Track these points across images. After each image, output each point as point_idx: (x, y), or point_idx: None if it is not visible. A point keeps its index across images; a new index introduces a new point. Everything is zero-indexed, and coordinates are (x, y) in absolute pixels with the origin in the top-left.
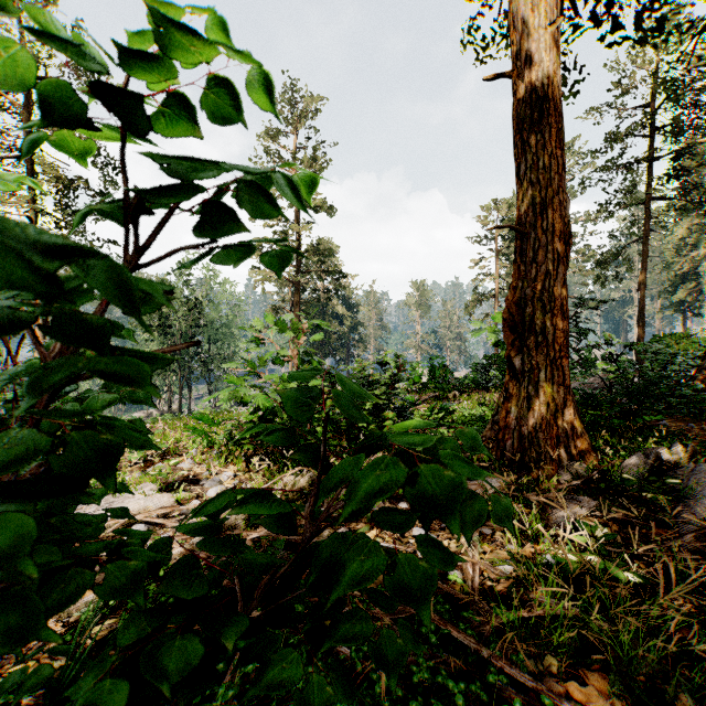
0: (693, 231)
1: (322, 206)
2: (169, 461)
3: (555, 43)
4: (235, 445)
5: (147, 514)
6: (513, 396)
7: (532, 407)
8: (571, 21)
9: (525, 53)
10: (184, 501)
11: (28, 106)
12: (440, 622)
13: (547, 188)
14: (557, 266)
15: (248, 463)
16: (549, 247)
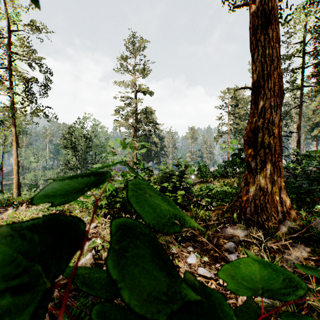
0: None
1: (147, 91)
2: None
3: None
4: (97, 208)
5: None
6: (250, 183)
7: (262, 189)
8: None
9: None
10: None
11: (9, 44)
12: None
13: (271, 65)
14: (276, 109)
15: (105, 218)
16: (272, 99)
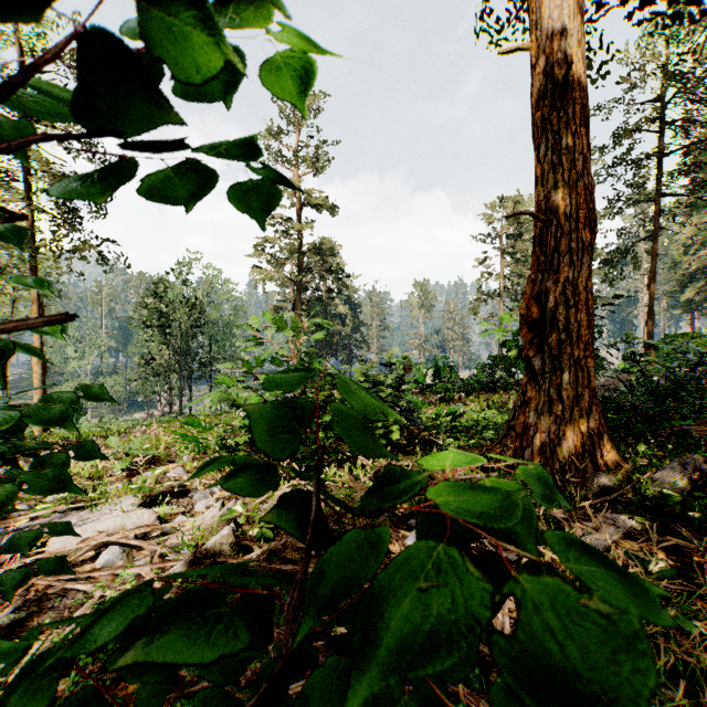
0: (701, 229)
1: (324, 204)
2: (154, 471)
3: (579, 11)
4: (228, 452)
5: (123, 534)
6: (532, 400)
7: (554, 412)
8: (588, 0)
9: (546, 22)
10: (169, 516)
11: None
12: (471, 697)
13: (571, 170)
14: (581, 256)
15: None
16: (573, 235)
